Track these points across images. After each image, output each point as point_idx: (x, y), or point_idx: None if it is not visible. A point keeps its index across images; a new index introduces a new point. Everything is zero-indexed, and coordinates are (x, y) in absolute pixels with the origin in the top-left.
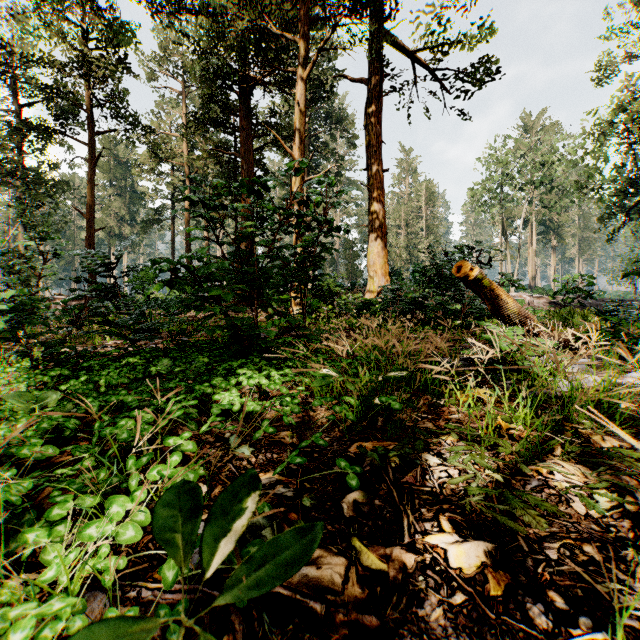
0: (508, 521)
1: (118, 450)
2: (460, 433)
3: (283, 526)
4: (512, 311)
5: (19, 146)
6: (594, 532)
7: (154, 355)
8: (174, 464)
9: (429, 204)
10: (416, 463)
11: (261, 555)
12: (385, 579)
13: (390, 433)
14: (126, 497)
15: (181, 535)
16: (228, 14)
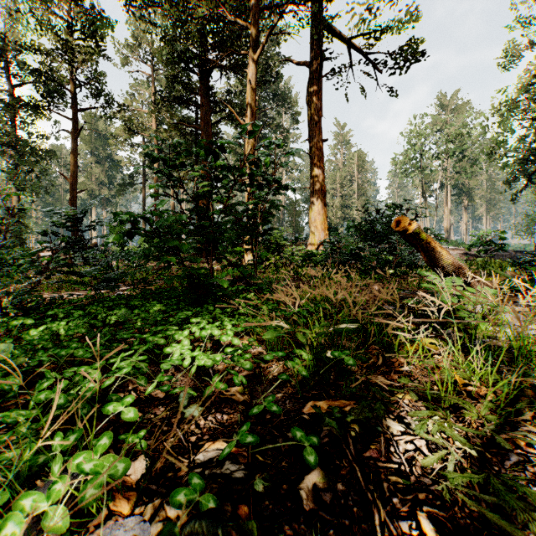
0: (501, 521)
1: (57, 414)
2: (418, 392)
3: (230, 533)
4: (445, 262)
5: (14, 121)
6: None
7: (116, 303)
8: (101, 450)
9: (360, 170)
10: (377, 431)
11: None
12: None
13: (344, 391)
14: (41, 493)
15: None
16: (189, 4)
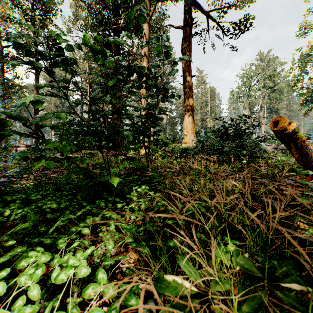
0: None
1: None
2: None
3: None
4: (311, 158)
5: (2, 67)
6: None
7: (14, 198)
8: None
9: (212, 98)
10: None
11: None
12: None
13: None
14: None
15: None
16: None
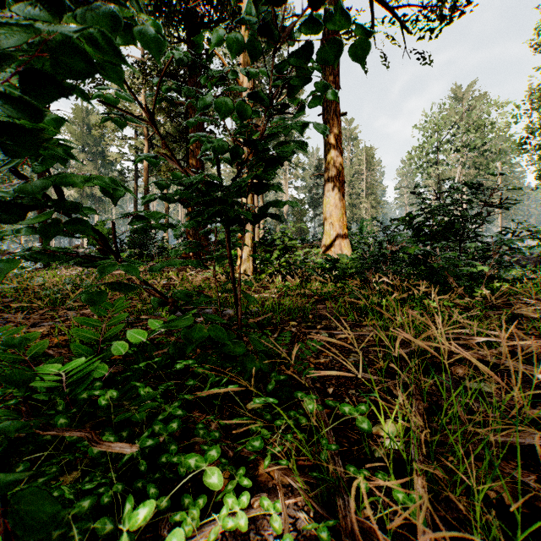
0: None
1: None
2: None
3: None
4: None
5: None
6: None
7: None
8: None
9: (369, 167)
10: None
11: None
12: None
13: None
14: None
15: None
16: None
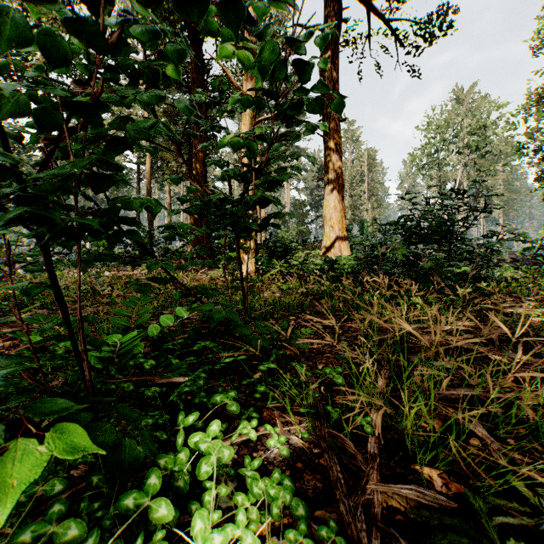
0: None
1: None
2: None
3: None
4: None
5: None
6: None
7: None
8: None
9: (371, 169)
10: None
11: None
12: None
13: None
14: None
15: None
16: None
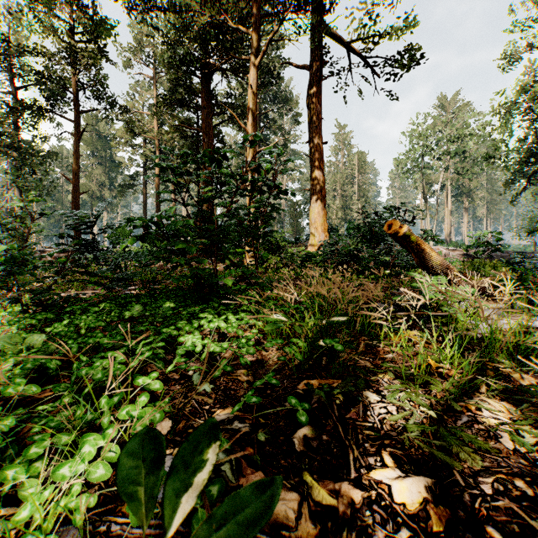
0: (444, 456)
1: (94, 388)
2: (395, 372)
3: (241, 462)
4: (435, 263)
5: (15, 122)
6: (522, 466)
7: (128, 301)
8: (142, 404)
9: (361, 171)
10: (358, 400)
11: (222, 512)
12: (335, 514)
13: (334, 372)
14: (98, 435)
15: (144, 488)
16: (192, 10)
